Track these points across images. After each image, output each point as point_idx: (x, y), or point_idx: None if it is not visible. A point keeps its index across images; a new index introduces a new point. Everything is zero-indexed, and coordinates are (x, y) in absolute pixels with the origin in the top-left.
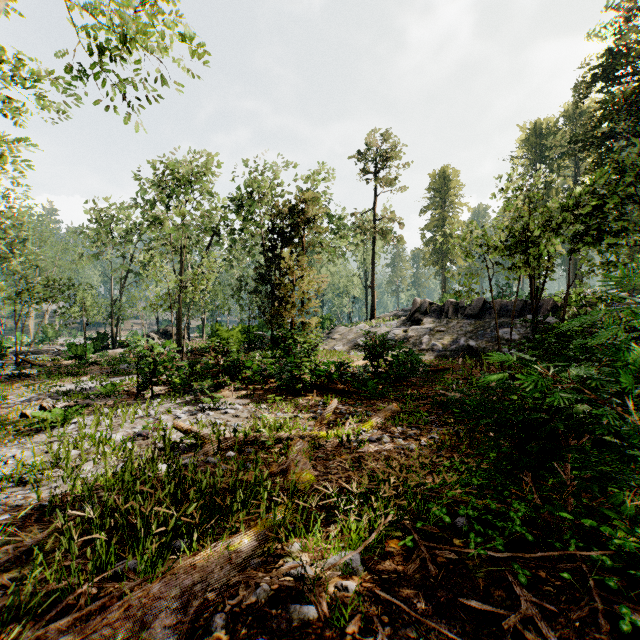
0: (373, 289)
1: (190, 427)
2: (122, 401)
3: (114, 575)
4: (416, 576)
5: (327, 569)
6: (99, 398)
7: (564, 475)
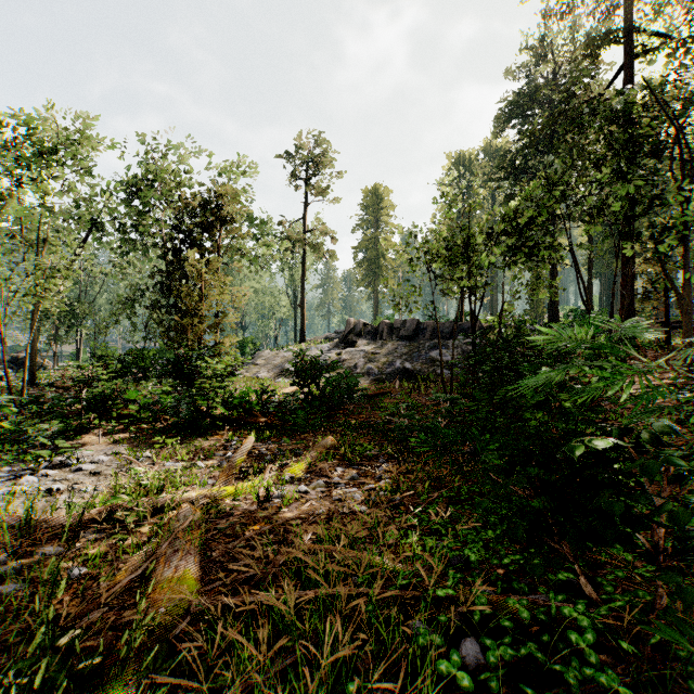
0: (303, 308)
1: None
2: None
3: None
4: None
5: None
6: None
7: (650, 547)
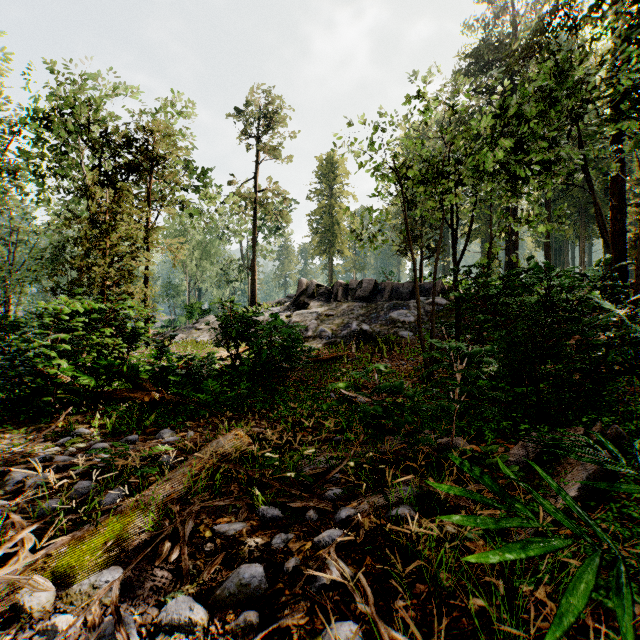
0: (254, 272)
1: None
2: None
3: None
4: None
5: None
6: None
7: None
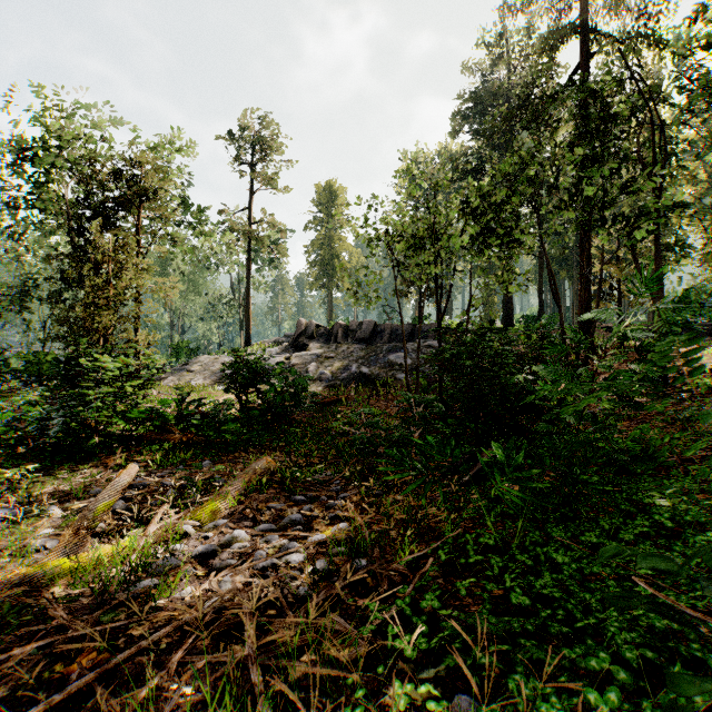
0: (248, 309)
1: None
2: None
3: None
4: None
5: None
6: None
7: None
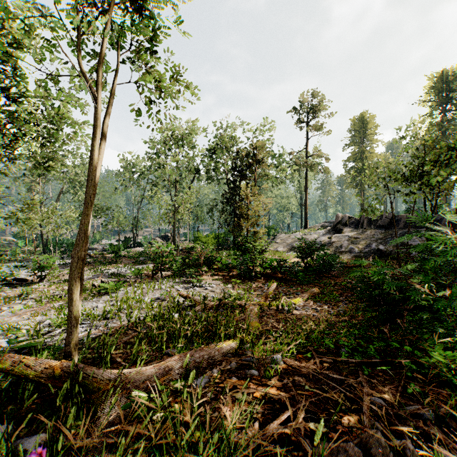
0: (306, 207)
1: (187, 295)
2: (145, 279)
3: (165, 354)
4: (310, 368)
5: (264, 359)
6: (131, 277)
7: (402, 326)
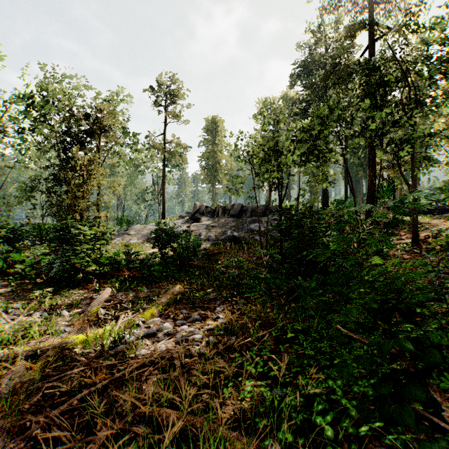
0: (164, 196)
1: None
2: None
3: None
4: None
5: None
6: None
7: None
